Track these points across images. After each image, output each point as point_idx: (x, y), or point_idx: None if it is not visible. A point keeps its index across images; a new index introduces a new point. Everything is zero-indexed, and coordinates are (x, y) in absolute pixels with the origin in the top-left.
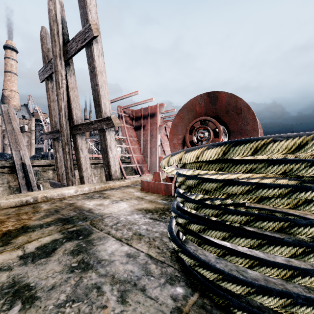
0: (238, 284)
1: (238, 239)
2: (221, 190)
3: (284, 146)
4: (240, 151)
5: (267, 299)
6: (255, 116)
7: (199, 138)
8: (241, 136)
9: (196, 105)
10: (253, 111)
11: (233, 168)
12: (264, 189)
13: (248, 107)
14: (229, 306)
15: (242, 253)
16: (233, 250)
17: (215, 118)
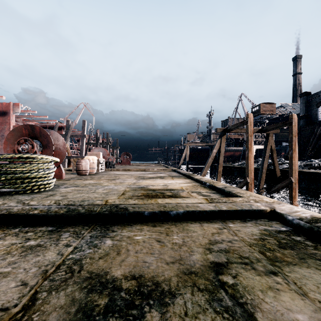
0: (2, 185)
1: (2, 176)
2: (0, 166)
3: (10, 156)
4: (1, 156)
5: (8, 186)
6: (52, 140)
7: (23, 148)
8: (47, 149)
9: (23, 129)
10: (51, 138)
11: (3, 160)
12: (9, 164)
13: (49, 136)
14: (2, 193)
15: (5, 179)
16: (3, 179)
17: (35, 138)
